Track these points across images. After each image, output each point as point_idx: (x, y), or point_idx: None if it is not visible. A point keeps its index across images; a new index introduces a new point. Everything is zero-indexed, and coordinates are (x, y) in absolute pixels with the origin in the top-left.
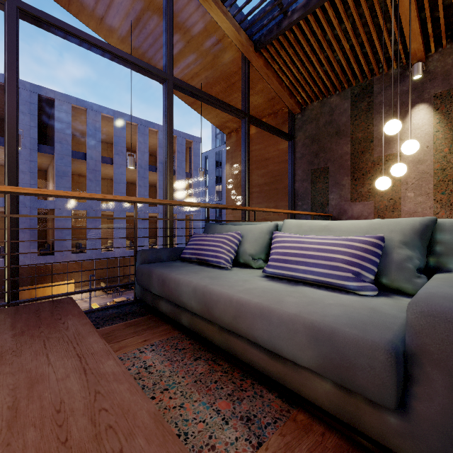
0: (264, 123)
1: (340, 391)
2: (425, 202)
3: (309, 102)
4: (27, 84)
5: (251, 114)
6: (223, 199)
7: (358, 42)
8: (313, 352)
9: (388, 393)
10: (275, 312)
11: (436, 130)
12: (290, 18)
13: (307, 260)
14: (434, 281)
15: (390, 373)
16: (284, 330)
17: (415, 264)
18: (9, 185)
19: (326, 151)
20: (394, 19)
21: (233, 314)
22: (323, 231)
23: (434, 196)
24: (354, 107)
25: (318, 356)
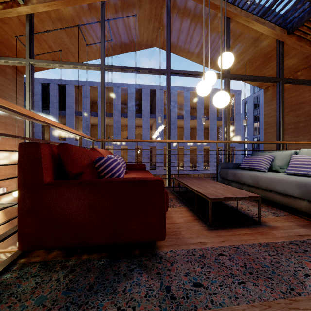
0: (297, 80)
1: (309, 203)
2: None
3: None
4: (146, 86)
5: (286, 72)
6: (260, 134)
7: None
8: (299, 191)
9: None
10: (285, 180)
11: None
12: None
13: (307, 166)
14: None
15: None
16: (288, 185)
17: None
18: (168, 139)
19: None
20: None
21: (268, 183)
22: None
23: None
24: None
25: (300, 192)
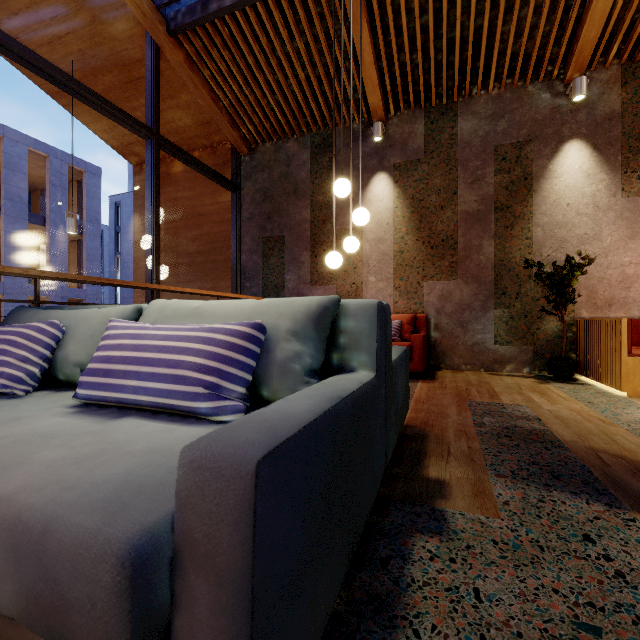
0: (188, 155)
1: None
2: (386, 289)
3: (260, 141)
4: None
5: (175, 140)
6: None
7: (316, 74)
8: (13, 584)
9: None
10: None
11: (395, 206)
12: (221, 1)
13: (141, 369)
14: (305, 389)
15: (117, 609)
16: None
17: (305, 364)
18: None
19: (282, 213)
20: (352, 57)
21: None
22: (190, 316)
23: (394, 282)
24: (314, 161)
25: (20, 591)
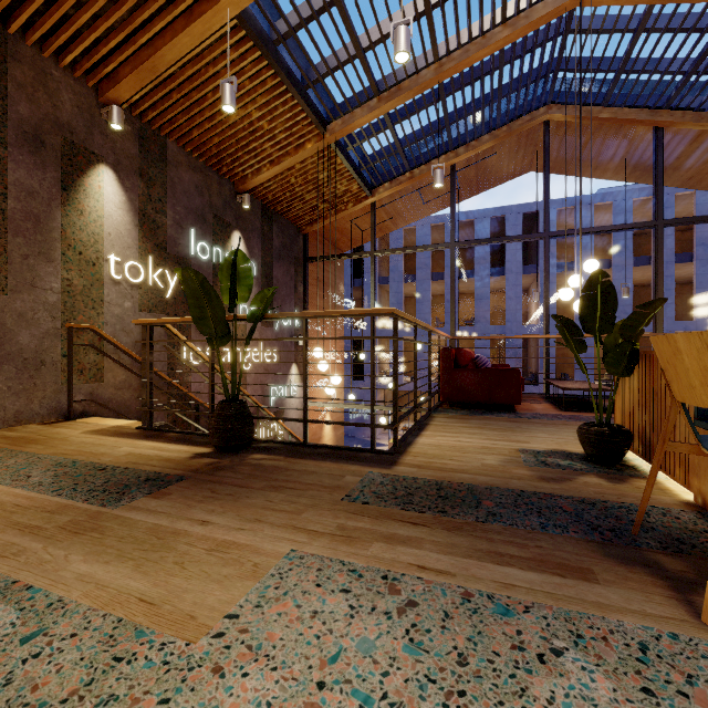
0: None
1: None
2: None
3: None
4: (514, 207)
5: None
6: None
7: None
8: None
9: None
10: None
11: None
12: None
13: None
14: None
15: None
16: None
17: None
18: (546, 331)
19: None
20: None
21: None
22: None
23: None
24: None
25: None
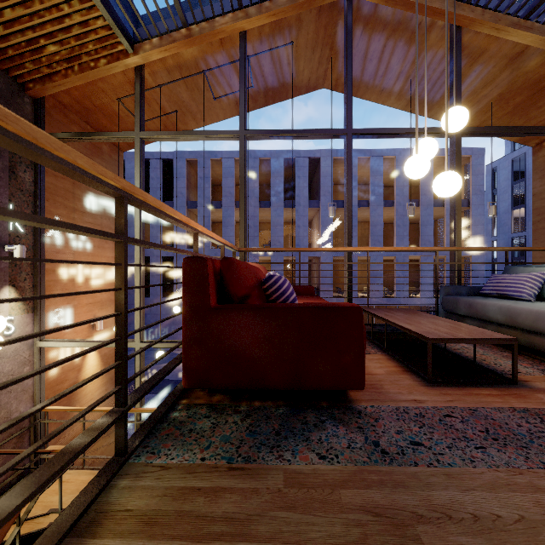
0: None
1: None
2: None
3: None
4: (302, 152)
5: None
6: (527, 230)
7: None
8: None
9: None
10: None
11: None
12: None
13: None
14: None
15: None
16: None
17: None
18: (348, 245)
19: None
20: None
21: (533, 319)
22: None
23: None
24: None
25: None
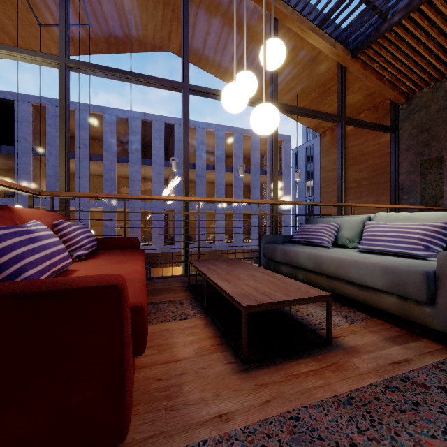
0: (361, 122)
1: (400, 300)
2: None
3: (417, 89)
4: (158, 117)
5: (347, 111)
6: (314, 195)
7: None
8: (384, 280)
9: (422, 293)
10: (362, 262)
11: None
12: (390, 21)
13: (389, 239)
14: None
15: (423, 283)
16: (368, 271)
17: None
18: (185, 196)
19: (440, 139)
20: None
21: (336, 266)
22: (405, 220)
23: None
24: None
25: (387, 281)
